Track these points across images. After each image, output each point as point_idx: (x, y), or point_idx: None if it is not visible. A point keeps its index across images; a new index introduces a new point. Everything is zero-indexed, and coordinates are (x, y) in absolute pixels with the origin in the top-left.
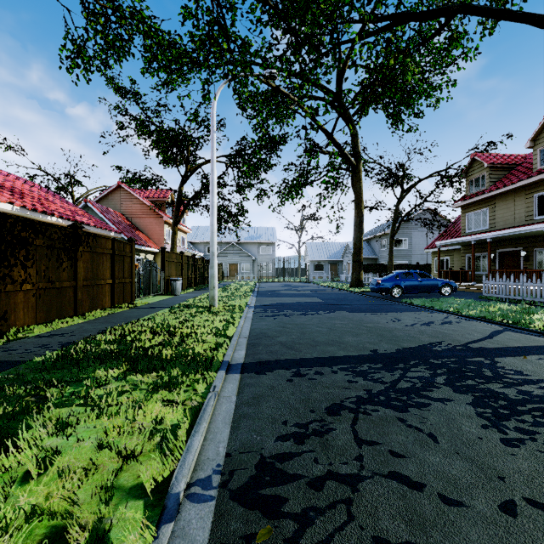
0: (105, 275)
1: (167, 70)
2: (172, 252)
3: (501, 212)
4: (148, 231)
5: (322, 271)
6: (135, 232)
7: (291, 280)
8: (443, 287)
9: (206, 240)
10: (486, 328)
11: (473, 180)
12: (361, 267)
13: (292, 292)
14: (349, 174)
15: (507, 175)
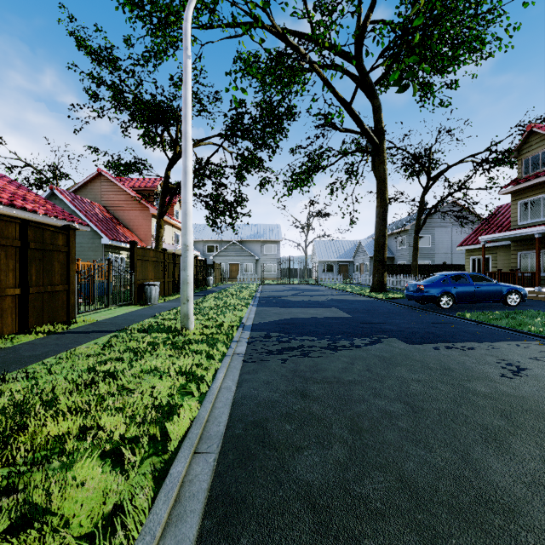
0: (4, 282)
1: (138, 5)
2: (149, 249)
3: None
4: (133, 226)
5: (331, 272)
6: (116, 226)
7: (297, 282)
8: (508, 295)
9: (205, 239)
10: None
11: (530, 159)
12: (385, 267)
13: (303, 299)
14: (367, 160)
15: None
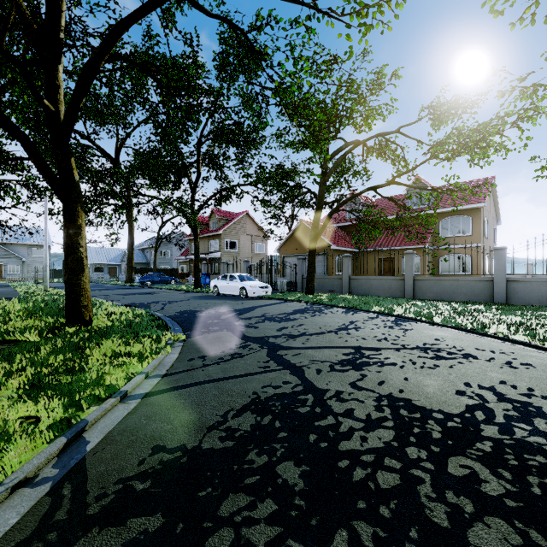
0: None
1: None
2: None
3: (201, 246)
4: None
5: (102, 273)
6: None
7: None
8: (171, 281)
9: None
10: (165, 290)
11: None
12: (133, 270)
13: None
14: None
15: (205, 228)
